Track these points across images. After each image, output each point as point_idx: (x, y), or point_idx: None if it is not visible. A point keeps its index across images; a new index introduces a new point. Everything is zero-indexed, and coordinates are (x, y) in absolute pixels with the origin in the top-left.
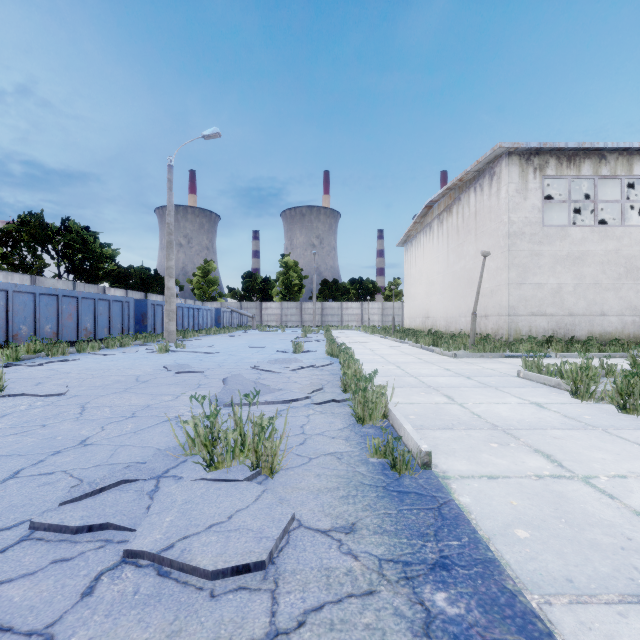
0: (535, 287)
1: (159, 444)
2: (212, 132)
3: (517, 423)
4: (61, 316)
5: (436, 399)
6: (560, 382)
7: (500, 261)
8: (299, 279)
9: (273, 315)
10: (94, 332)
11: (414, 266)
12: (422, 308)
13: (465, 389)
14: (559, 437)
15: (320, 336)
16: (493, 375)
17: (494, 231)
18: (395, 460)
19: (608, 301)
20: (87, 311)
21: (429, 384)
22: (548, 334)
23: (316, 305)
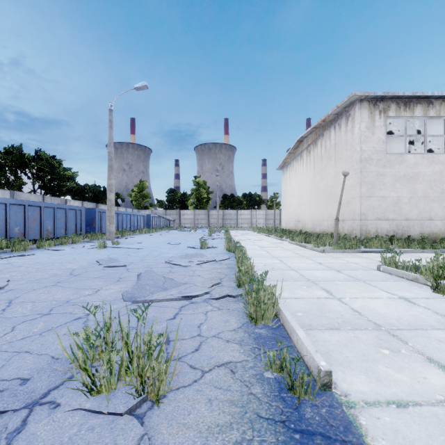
0: (380, 199)
1: (56, 351)
2: (141, 85)
3: (397, 322)
4: (27, 220)
5: (317, 293)
6: (417, 277)
7: (354, 180)
8: (207, 194)
9: (188, 219)
10: (54, 232)
11: (289, 184)
12: (295, 214)
13: (339, 283)
14: (444, 340)
15: (221, 235)
16: (357, 269)
17: (349, 158)
18: (293, 382)
19: (434, 209)
20: (48, 217)
21: (308, 277)
22: (390, 234)
23: (219, 212)
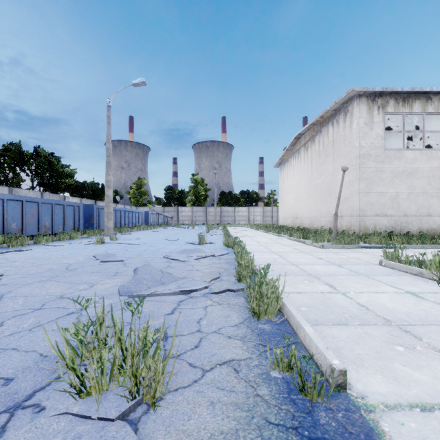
0: (379, 195)
1: (45, 347)
2: (139, 81)
3: (407, 317)
4: (25, 216)
5: (320, 288)
6: (422, 271)
7: (352, 176)
8: (205, 191)
9: (186, 216)
10: (51, 228)
11: (286, 181)
12: (292, 211)
13: (341, 277)
14: None
15: (219, 231)
16: (359, 263)
17: (347, 154)
18: (304, 383)
19: (433, 205)
20: (46, 213)
21: (309, 272)
22: (388, 230)
23: (216, 209)
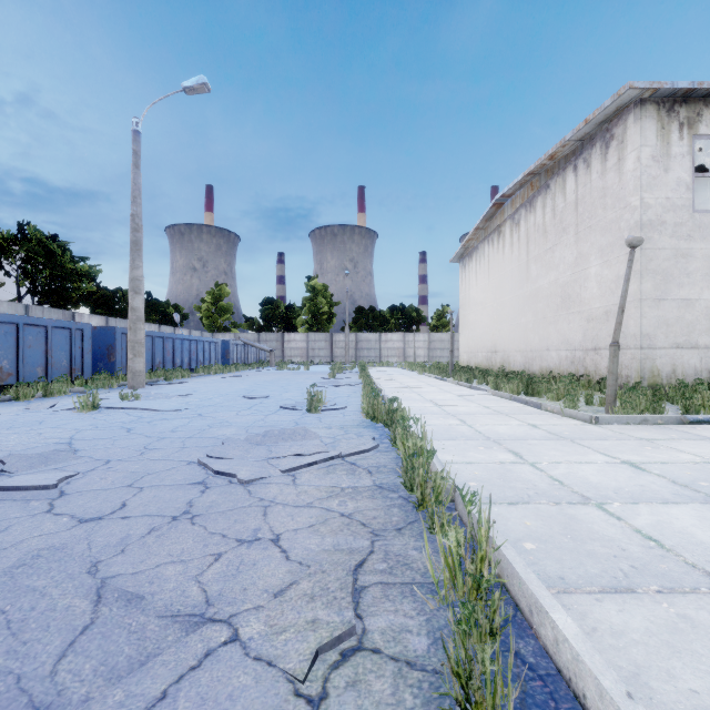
0: (681, 305)
1: None
2: (196, 82)
3: None
4: None
5: None
6: None
7: (624, 266)
8: (329, 306)
9: (297, 349)
10: (16, 373)
11: (475, 286)
12: (487, 340)
13: None
14: None
15: (354, 376)
16: None
17: (612, 223)
18: None
19: None
20: (2, 342)
21: (694, 559)
22: (701, 377)
23: (349, 337)
